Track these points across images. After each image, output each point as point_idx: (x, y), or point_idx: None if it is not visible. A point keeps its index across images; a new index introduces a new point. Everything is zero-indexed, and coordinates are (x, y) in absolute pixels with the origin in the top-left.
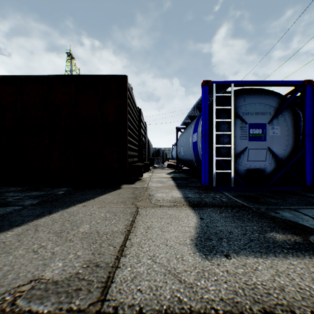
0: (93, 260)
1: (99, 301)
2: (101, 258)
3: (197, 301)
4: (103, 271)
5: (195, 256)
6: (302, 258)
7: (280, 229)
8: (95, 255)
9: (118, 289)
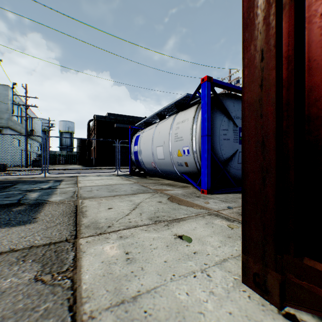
0: (13, 261)
1: (68, 240)
2: (12, 258)
3: (70, 221)
4: (36, 250)
5: (32, 225)
6: (46, 207)
7: (10, 207)
8: (3, 264)
9: (59, 238)
